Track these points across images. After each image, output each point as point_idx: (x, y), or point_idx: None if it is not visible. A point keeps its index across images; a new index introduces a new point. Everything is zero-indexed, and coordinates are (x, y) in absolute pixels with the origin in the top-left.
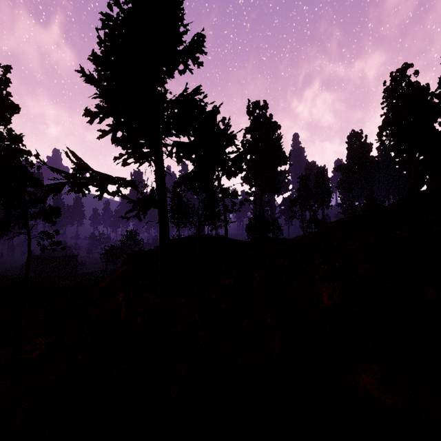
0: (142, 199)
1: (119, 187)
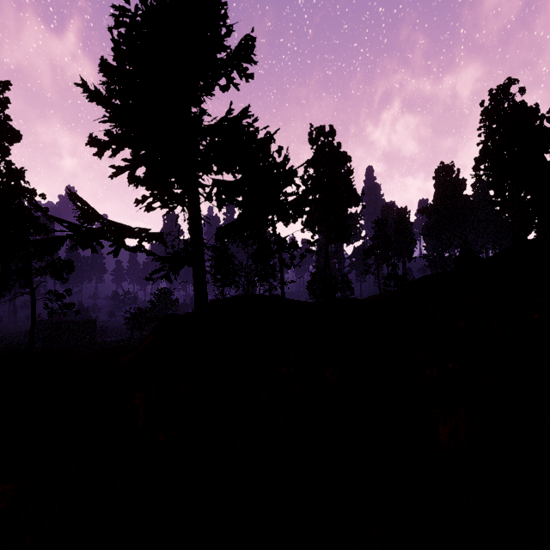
0: (173, 254)
1: (141, 240)
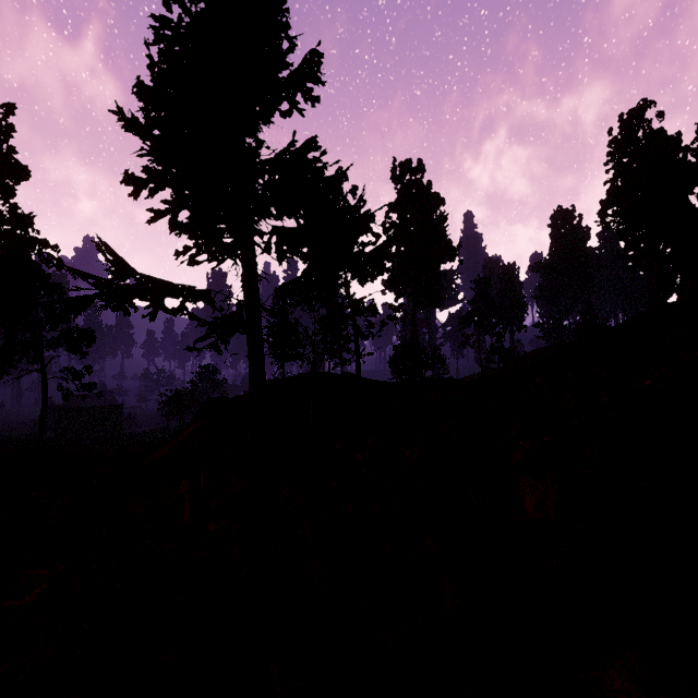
0: (222, 319)
1: (184, 300)
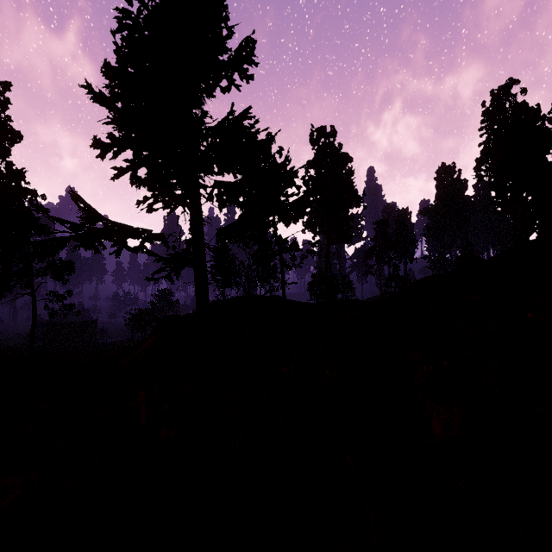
0: (174, 255)
1: (143, 240)
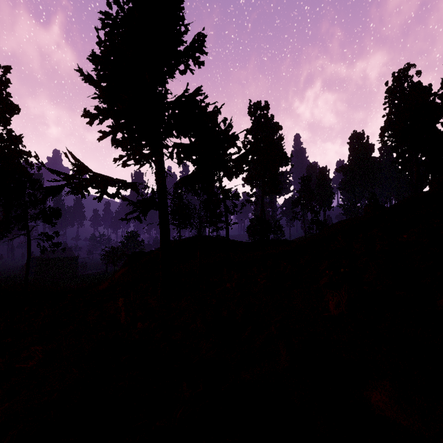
0: (142, 201)
1: (119, 188)
